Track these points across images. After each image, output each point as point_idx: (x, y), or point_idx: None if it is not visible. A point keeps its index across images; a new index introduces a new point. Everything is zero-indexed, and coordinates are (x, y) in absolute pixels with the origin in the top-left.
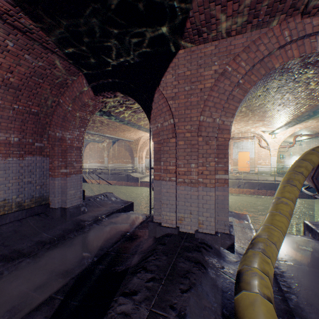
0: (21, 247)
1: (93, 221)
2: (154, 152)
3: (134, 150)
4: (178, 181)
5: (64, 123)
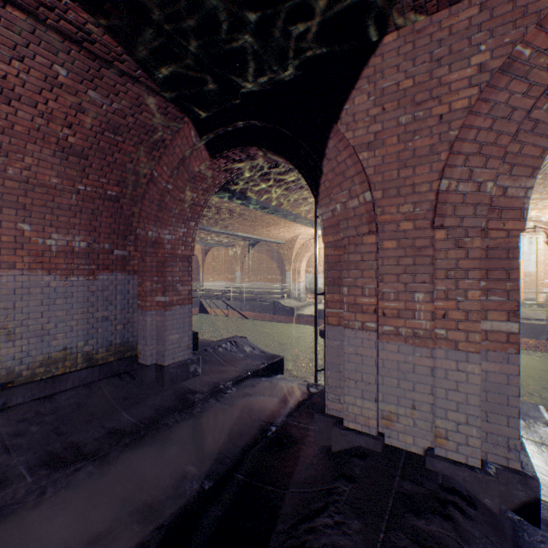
0: (82, 439)
1: (210, 393)
2: (326, 266)
3: (286, 258)
4: (382, 330)
5: (161, 213)
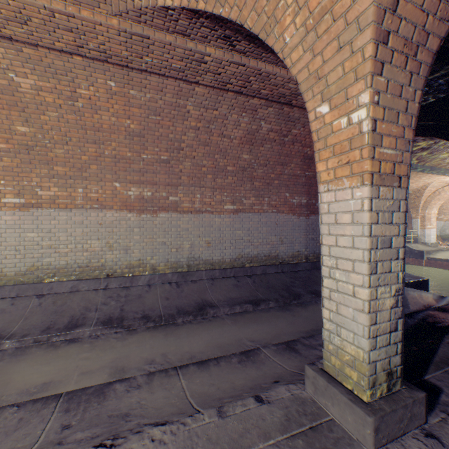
0: (319, 289)
1: None
2: None
3: (412, 206)
4: None
5: None
